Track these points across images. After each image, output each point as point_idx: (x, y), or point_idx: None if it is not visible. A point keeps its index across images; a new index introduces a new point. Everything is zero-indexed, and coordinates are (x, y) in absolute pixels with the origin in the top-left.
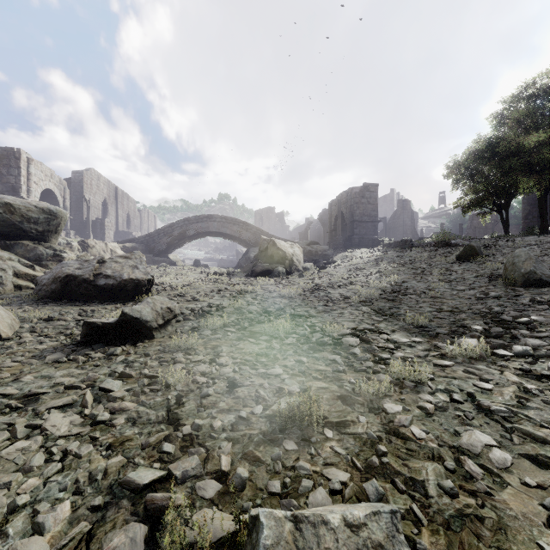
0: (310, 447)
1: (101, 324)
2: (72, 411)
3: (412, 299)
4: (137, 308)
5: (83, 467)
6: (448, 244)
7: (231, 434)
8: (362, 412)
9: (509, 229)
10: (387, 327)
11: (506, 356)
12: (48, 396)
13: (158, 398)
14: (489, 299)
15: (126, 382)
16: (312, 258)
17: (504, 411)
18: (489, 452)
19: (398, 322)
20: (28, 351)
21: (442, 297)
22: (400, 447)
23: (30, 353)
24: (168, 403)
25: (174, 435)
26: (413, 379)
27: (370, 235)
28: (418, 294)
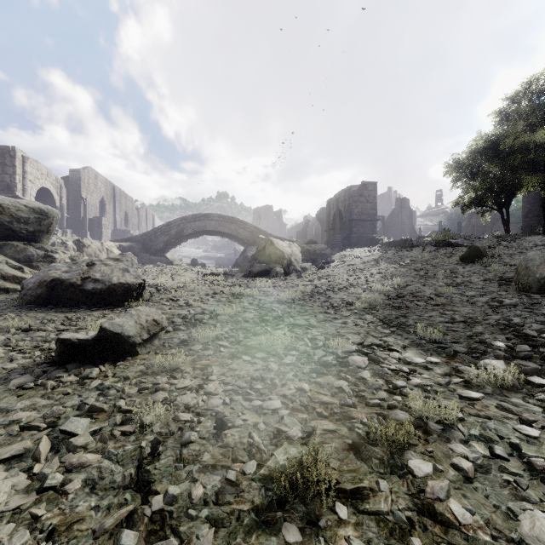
0: (319, 539)
1: (77, 341)
2: (20, 466)
3: (419, 306)
4: (119, 321)
5: None
6: (449, 244)
7: (215, 510)
8: (381, 472)
9: (509, 228)
10: (396, 342)
11: (543, 385)
12: None
13: (129, 445)
14: (504, 307)
15: (96, 419)
16: (310, 257)
17: None
18: None
19: (408, 335)
20: None
21: (451, 304)
22: (441, 539)
23: None
24: (140, 454)
25: (140, 511)
26: (439, 419)
27: (369, 233)
28: (425, 300)
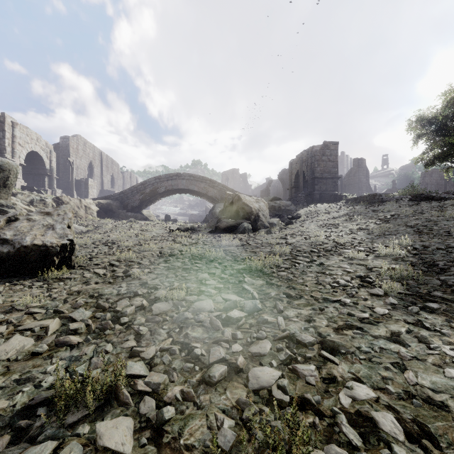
0: None
1: None
2: None
3: None
4: None
5: None
6: (429, 197)
7: None
8: None
9: None
10: None
11: None
12: None
13: None
14: None
15: None
16: (275, 213)
17: None
18: None
19: None
20: None
21: None
22: None
23: None
24: None
25: None
26: None
27: (331, 190)
28: None
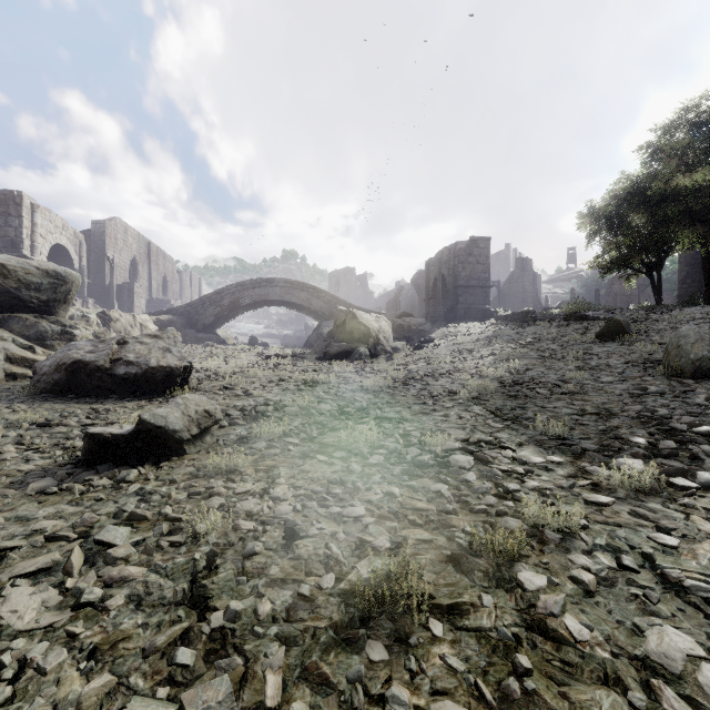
0: (409, 656)
1: (110, 436)
2: (49, 581)
3: (541, 395)
4: (162, 412)
5: (46, 695)
6: (583, 317)
7: (285, 627)
8: (485, 586)
9: (662, 297)
10: (510, 439)
11: (689, 488)
12: (19, 553)
13: (180, 557)
14: (648, 396)
15: (137, 529)
16: (404, 334)
17: (706, 589)
18: (696, 671)
19: (525, 431)
20: (7, 475)
21: (582, 393)
22: (552, 657)
23: (8, 478)
24: (193, 567)
25: (196, 629)
26: (558, 527)
27: (480, 304)
28: (549, 388)
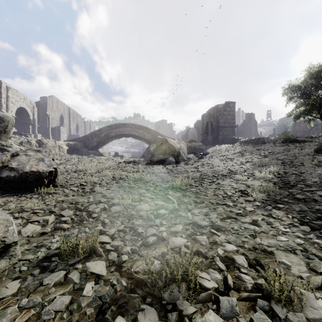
0: None
1: None
2: None
3: None
4: None
5: None
6: (295, 140)
7: None
8: None
9: None
10: None
11: None
12: None
13: None
14: None
15: None
16: (191, 151)
17: None
18: None
19: None
20: None
21: None
22: None
23: None
24: None
25: None
26: None
27: (230, 135)
28: None
